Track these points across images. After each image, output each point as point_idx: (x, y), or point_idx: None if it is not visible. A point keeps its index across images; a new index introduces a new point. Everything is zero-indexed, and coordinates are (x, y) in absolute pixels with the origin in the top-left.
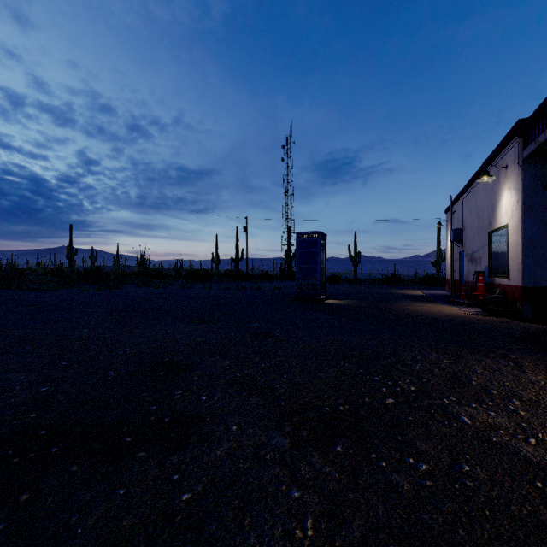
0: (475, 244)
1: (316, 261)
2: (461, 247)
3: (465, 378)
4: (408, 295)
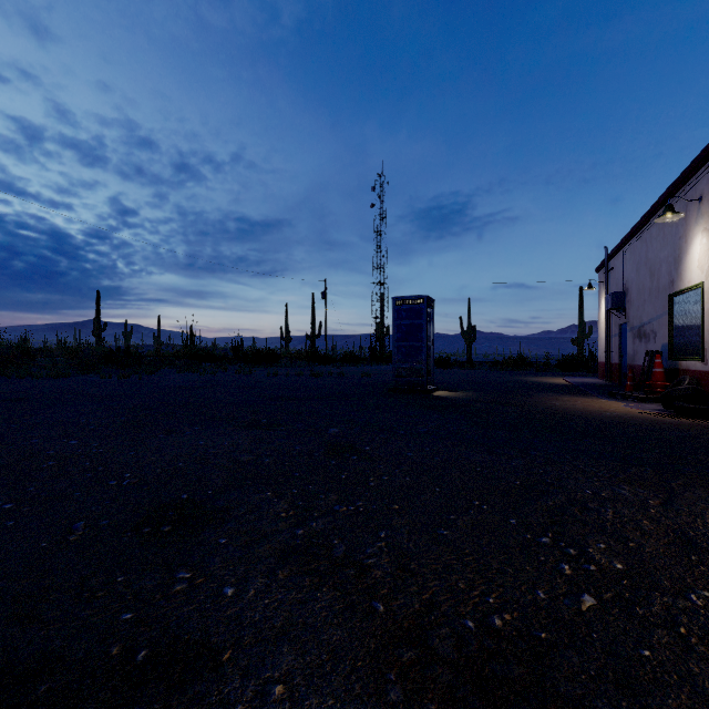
0: (646, 313)
1: (421, 338)
2: (623, 318)
3: (706, 541)
4: (546, 384)
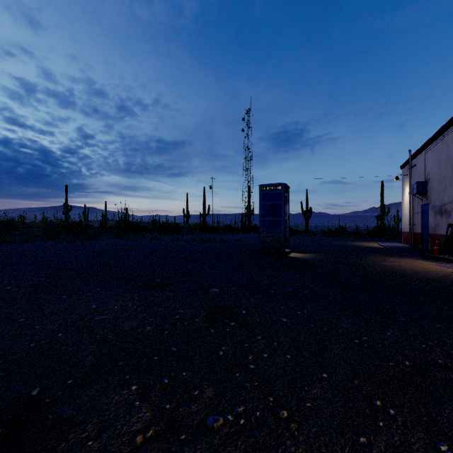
0: (447, 196)
1: (280, 214)
2: (425, 200)
3: None
4: (368, 247)
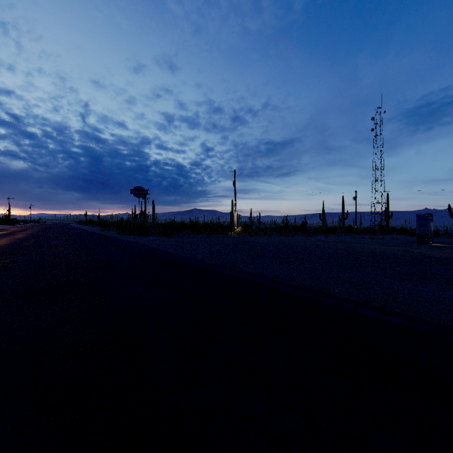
0: None
1: (427, 227)
2: None
3: None
4: None
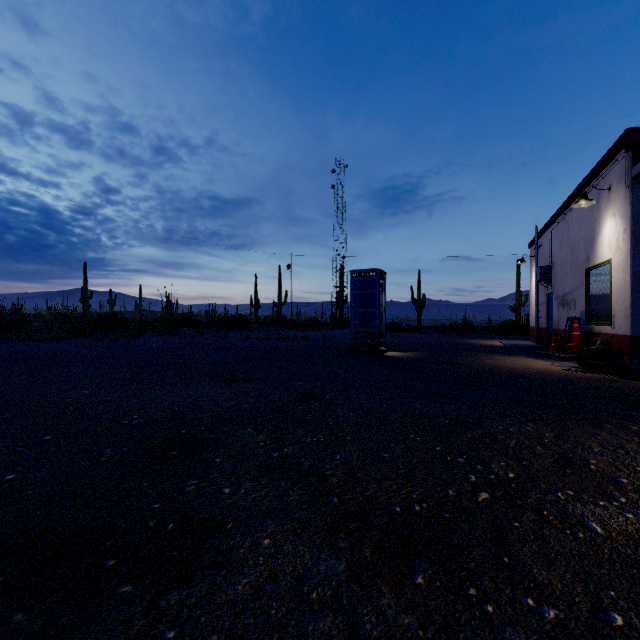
0: (568, 285)
1: (374, 305)
2: (550, 288)
3: (580, 460)
4: (484, 346)
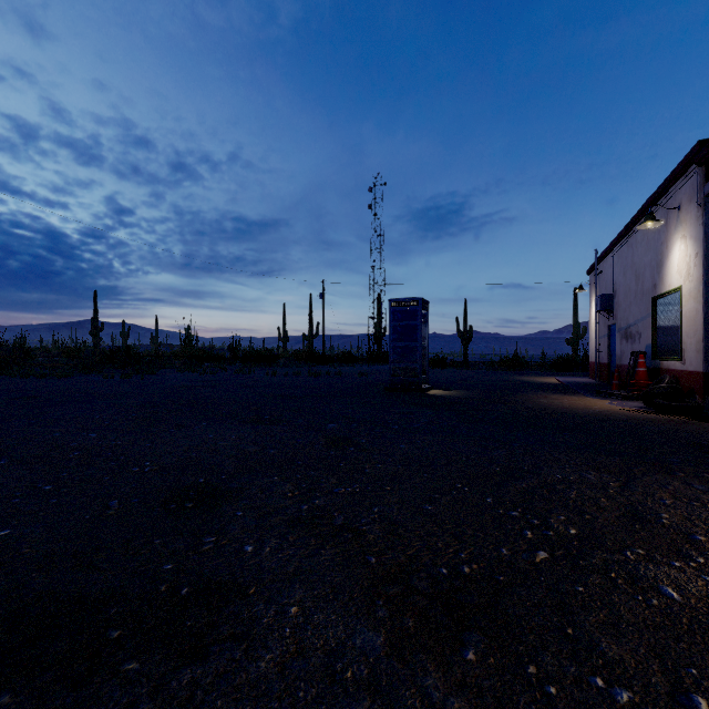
0: (632, 315)
1: (416, 338)
2: (611, 319)
3: (650, 513)
4: (538, 383)
